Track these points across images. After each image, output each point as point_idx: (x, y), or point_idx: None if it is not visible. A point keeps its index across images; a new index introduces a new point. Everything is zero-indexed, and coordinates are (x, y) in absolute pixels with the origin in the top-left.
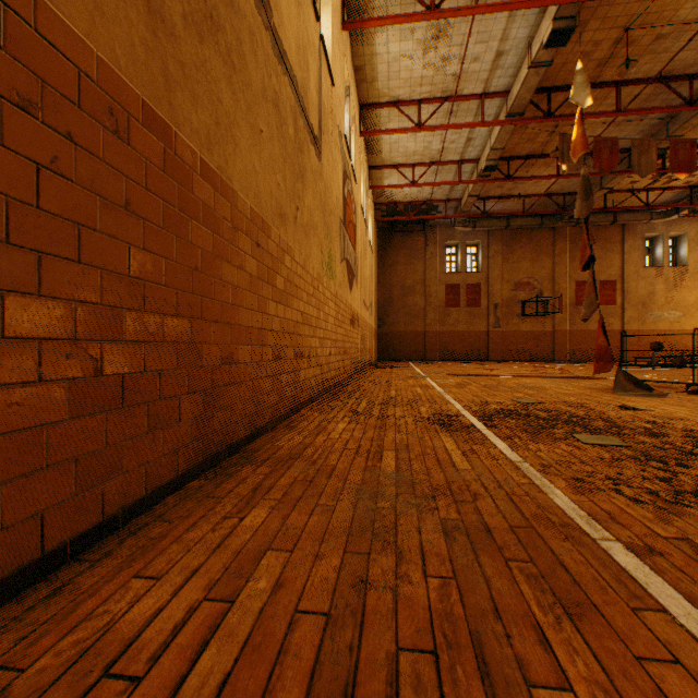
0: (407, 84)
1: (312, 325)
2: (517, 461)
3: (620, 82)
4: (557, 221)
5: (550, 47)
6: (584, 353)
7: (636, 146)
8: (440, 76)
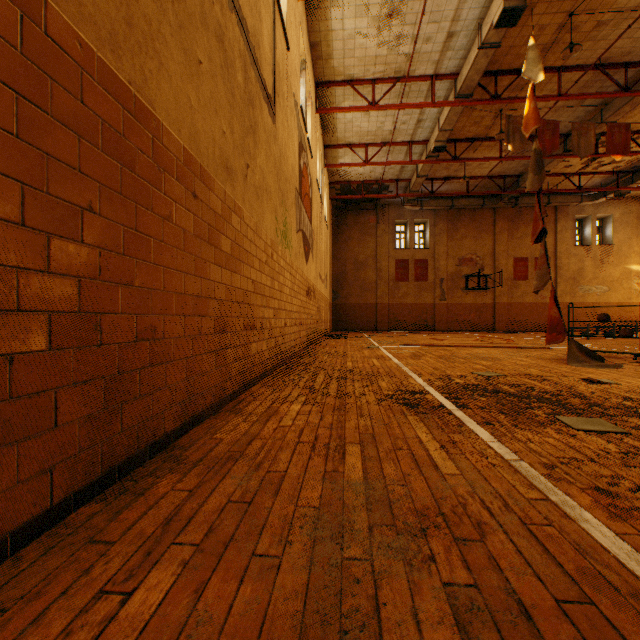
0: (361, 63)
1: (265, 295)
2: (511, 459)
3: (561, 68)
4: (498, 202)
5: (500, 27)
6: (521, 324)
7: (576, 129)
8: (393, 56)
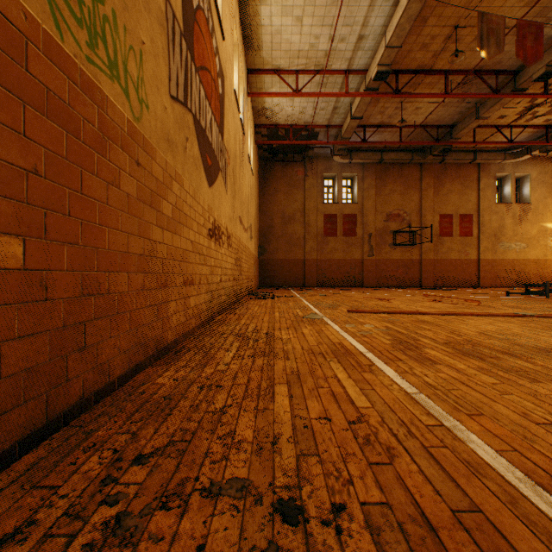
0: None
1: None
2: None
3: None
4: (427, 157)
5: None
6: (446, 280)
7: None
8: None
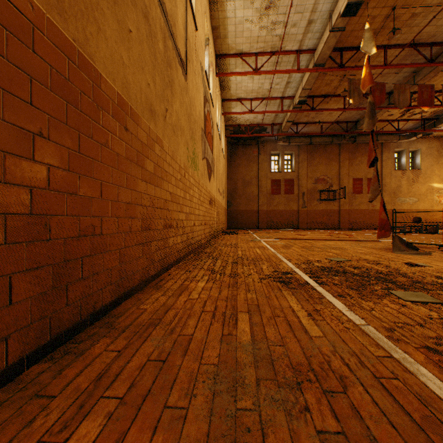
0: (248, 41)
1: (179, 203)
2: (361, 324)
3: (386, 46)
4: (342, 140)
5: (345, 16)
6: (358, 224)
7: (397, 88)
8: (270, 36)
